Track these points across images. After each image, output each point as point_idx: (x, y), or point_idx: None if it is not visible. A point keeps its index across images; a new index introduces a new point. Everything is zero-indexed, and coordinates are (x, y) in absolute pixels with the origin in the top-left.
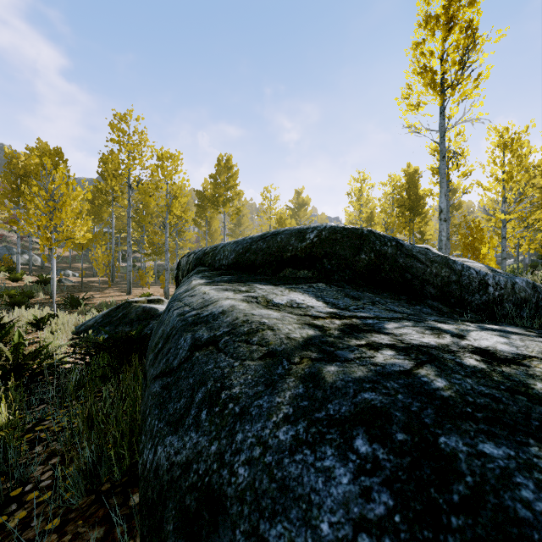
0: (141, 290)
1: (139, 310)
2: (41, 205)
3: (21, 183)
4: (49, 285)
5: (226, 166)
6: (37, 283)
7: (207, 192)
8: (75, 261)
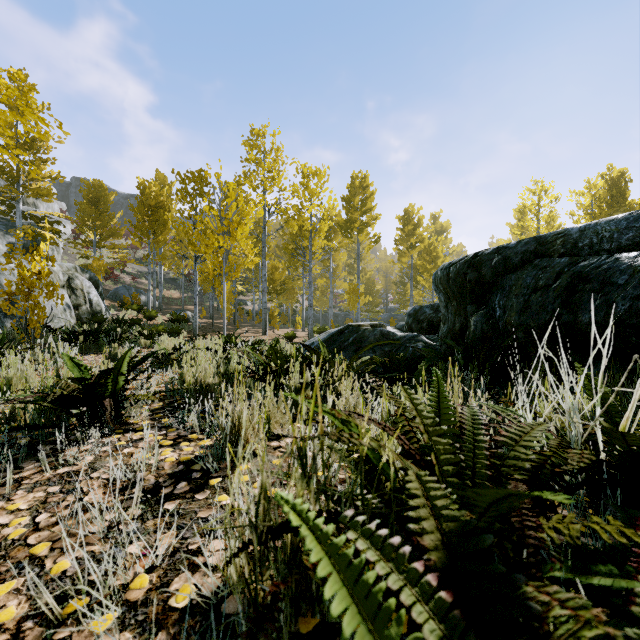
0: (271, 332)
1: (376, 333)
2: (211, 226)
3: (153, 214)
4: (184, 324)
5: (361, 185)
6: (171, 321)
7: (338, 218)
8: (185, 303)
